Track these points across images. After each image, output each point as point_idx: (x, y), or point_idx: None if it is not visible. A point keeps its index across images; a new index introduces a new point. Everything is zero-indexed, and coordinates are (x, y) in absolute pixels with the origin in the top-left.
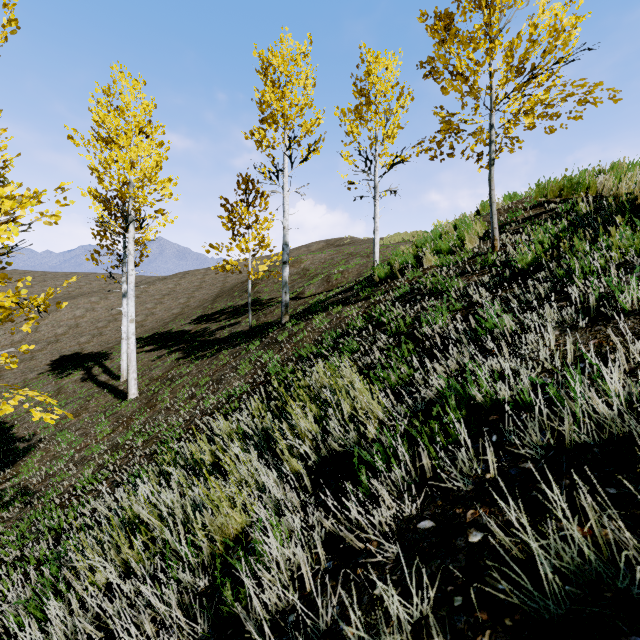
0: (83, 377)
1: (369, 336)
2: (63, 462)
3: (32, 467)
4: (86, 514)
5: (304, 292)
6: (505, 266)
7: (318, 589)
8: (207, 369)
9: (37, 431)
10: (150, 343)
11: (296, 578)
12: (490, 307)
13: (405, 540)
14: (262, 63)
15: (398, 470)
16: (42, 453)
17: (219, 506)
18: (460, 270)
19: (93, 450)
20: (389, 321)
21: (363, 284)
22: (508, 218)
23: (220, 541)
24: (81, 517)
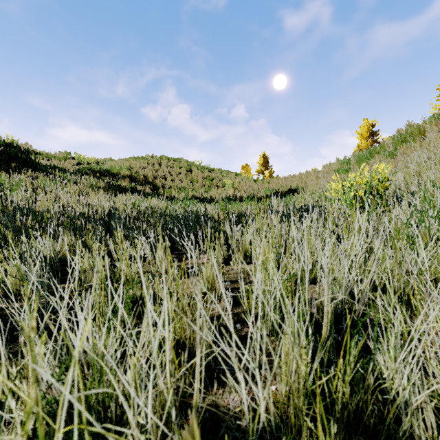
0: None
1: None
2: None
3: None
4: None
5: None
6: None
7: None
8: None
9: None
10: None
11: None
12: None
13: None
14: None
15: None
16: None
17: None
18: None
19: None
20: None
21: None
22: None
23: None
24: None
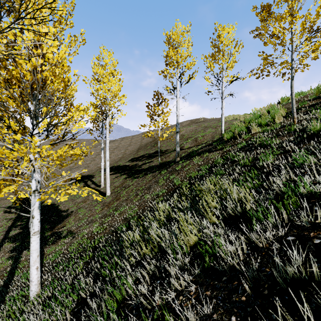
0: (84, 185)
1: (228, 167)
2: (84, 221)
3: (71, 222)
4: (102, 241)
5: (184, 146)
6: (302, 132)
7: (246, 259)
8: (142, 182)
9: (69, 208)
10: (111, 171)
11: (236, 254)
12: (297, 152)
13: (282, 243)
14: (167, 38)
15: (271, 219)
16: (74, 217)
17: (186, 232)
18: (275, 134)
19: (95, 217)
20: (238, 160)
21: (217, 142)
22: (300, 106)
23: (188, 246)
24: (100, 243)
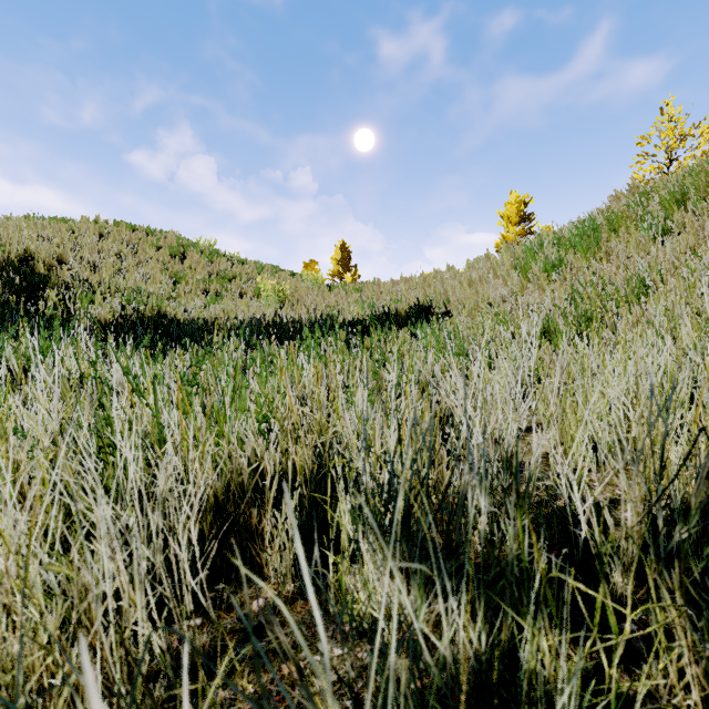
0: None
1: None
2: None
3: None
4: None
5: None
6: None
7: None
8: None
9: None
10: None
11: None
12: None
13: None
14: None
15: None
16: None
17: None
18: None
19: None
20: None
21: None
22: None
23: None
24: None
